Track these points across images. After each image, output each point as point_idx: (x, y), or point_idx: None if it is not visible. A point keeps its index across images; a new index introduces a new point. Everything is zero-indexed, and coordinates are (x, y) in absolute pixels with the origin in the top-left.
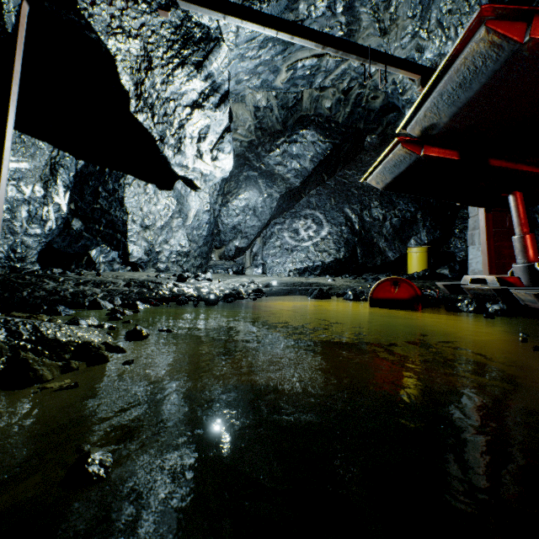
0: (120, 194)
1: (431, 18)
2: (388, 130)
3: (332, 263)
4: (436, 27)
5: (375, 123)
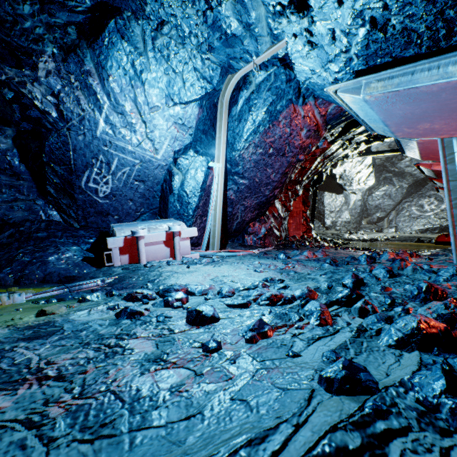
0: (322, 200)
1: None
2: None
3: (448, 225)
4: None
5: None
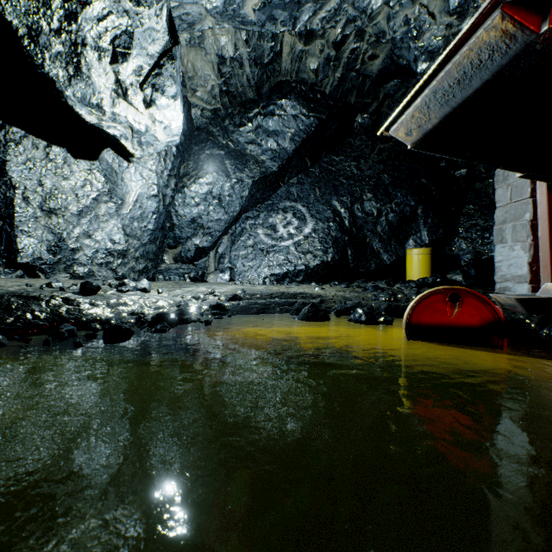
0: None
1: None
2: (384, 106)
3: (318, 267)
4: None
5: (369, 96)
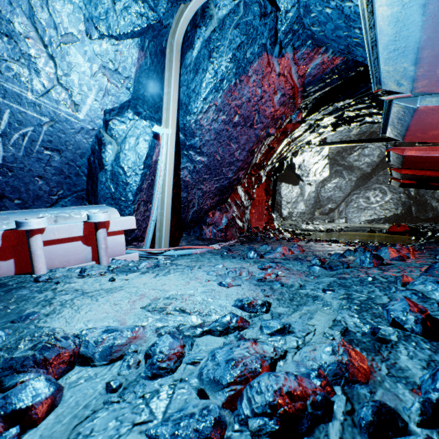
0: (279, 191)
1: None
2: None
3: (391, 216)
4: None
5: None
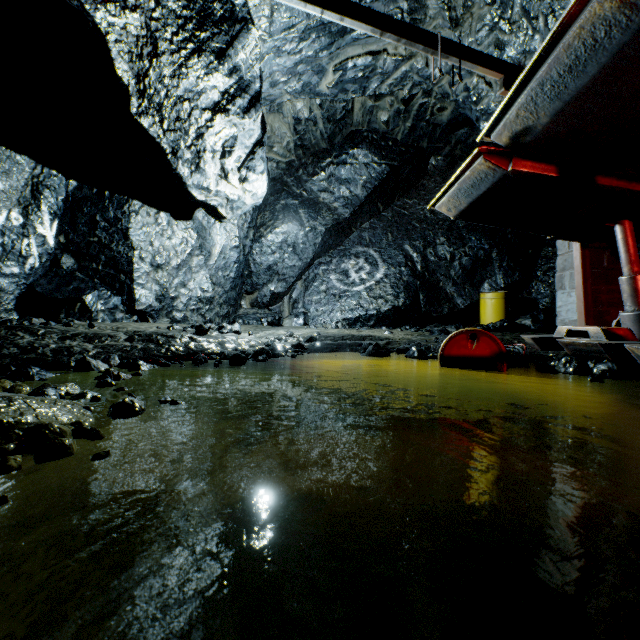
0: (123, 225)
1: (515, 6)
2: (457, 150)
3: (389, 311)
4: (521, 16)
5: (441, 141)
